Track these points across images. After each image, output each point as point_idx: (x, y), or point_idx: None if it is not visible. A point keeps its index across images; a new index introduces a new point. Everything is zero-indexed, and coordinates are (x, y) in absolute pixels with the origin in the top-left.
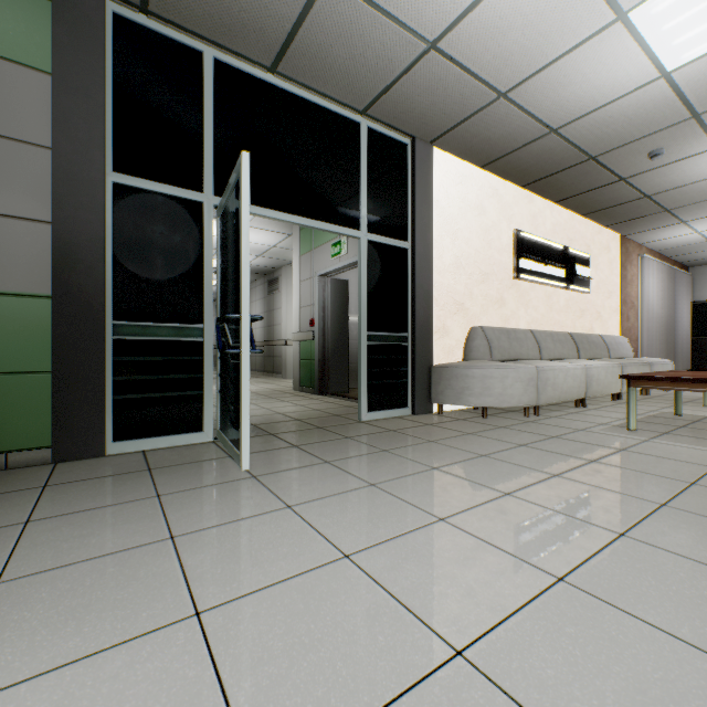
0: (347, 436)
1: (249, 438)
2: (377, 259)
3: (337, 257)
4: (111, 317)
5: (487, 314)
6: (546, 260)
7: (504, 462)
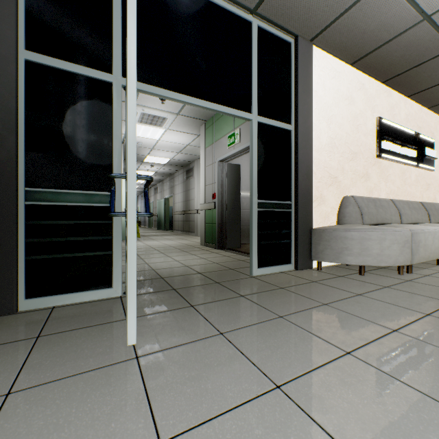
0: (241, 294)
1: (135, 309)
2: (265, 138)
3: (232, 146)
4: (22, 184)
5: (355, 186)
6: (402, 142)
7: (429, 344)
